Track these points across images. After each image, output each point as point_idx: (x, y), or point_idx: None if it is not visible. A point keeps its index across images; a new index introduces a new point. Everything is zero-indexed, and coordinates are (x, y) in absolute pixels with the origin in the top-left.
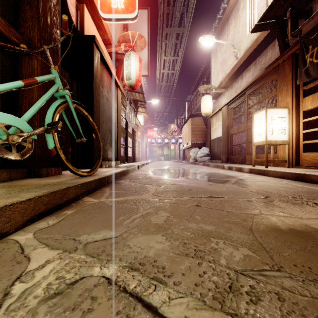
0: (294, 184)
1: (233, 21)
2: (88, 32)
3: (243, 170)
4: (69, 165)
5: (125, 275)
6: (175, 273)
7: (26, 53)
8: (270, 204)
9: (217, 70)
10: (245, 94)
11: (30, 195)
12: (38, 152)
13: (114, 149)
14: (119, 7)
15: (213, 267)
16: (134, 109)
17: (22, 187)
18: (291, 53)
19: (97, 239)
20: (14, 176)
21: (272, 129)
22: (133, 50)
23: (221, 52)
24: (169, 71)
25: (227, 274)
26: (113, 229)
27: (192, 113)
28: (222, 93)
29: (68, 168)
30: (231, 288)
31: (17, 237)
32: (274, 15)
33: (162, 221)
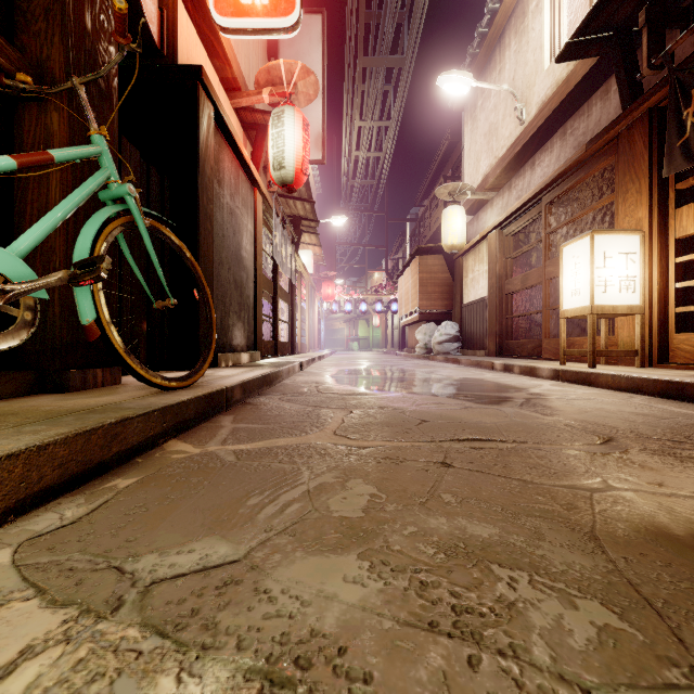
0: (664, 407)
1: (512, 40)
2: (186, 58)
3: (539, 373)
4: (134, 362)
5: None
6: None
7: (31, 96)
8: (622, 461)
9: (476, 150)
10: (541, 203)
11: (15, 443)
12: (60, 333)
13: (247, 325)
14: (257, 3)
15: (516, 673)
16: (292, 236)
17: (8, 418)
18: (648, 107)
19: (181, 570)
20: (1, 390)
21: (604, 281)
22: (291, 104)
23: (486, 111)
24: (370, 154)
25: None
26: (230, 535)
27: (421, 246)
28: (489, 202)
29: (132, 370)
30: None
31: None
32: (608, 20)
33: (359, 511)
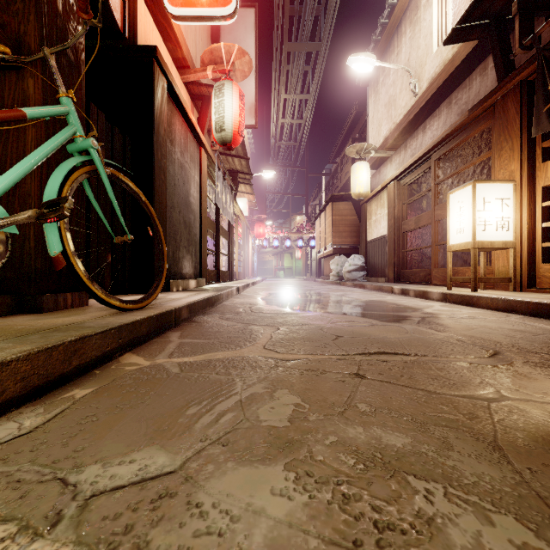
0: (537, 324)
1: (408, 29)
2: (144, 41)
3: (430, 296)
4: (96, 288)
5: None
6: None
7: (10, 65)
8: (510, 373)
9: (378, 117)
10: (431, 159)
11: None
12: (35, 263)
13: (194, 257)
14: None
15: None
16: (231, 186)
17: None
18: (519, 80)
19: (121, 482)
20: None
21: (484, 221)
22: (229, 79)
23: (387, 86)
24: (293, 121)
25: None
26: (168, 445)
27: (334, 194)
28: (388, 158)
29: (94, 294)
30: None
31: None
32: (487, 10)
33: (285, 421)
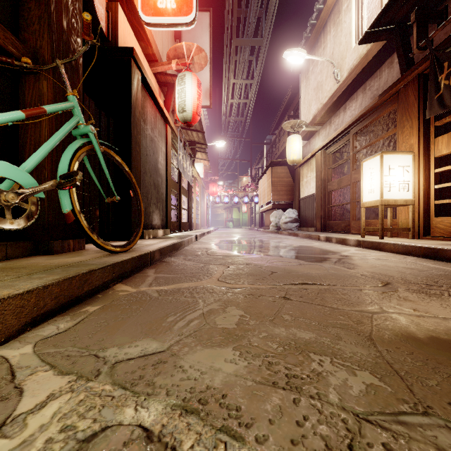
0: (425, 264)
1: (332, 29)
2: (123, 42)
3: (348, 243)
4: (94, 236)
5: (176, 422)
6: (257, 418)
7: (30, 71)
8: (393, 296)
9: (309, 99)
10: (350, 133)
11: (30, 284)
12: (48, 218)
13: (162, 212)
14: (169, 7)
15: (319, 406)
16: (190, 154)
17: (21, 270)
18: (417, 73)
19: (132, 356)
20: (12, 253)
21: (389, 184)
22: (189, 70)
23: (315, 74)
24: (240, 101)
25: (343, 421)
26: (158, 337)
27: (273, 160)
28: (317, 132)
29: (93, 240)
30: (353, 449)
31: (7, 352)
32: (392, 18)
33: (233, 325)
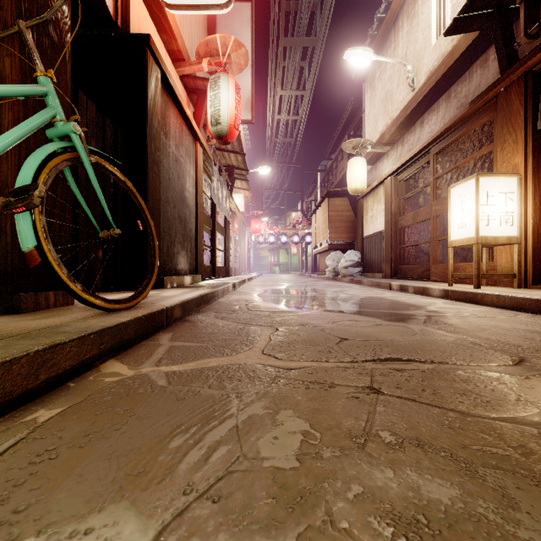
0: None
1: (405, 23)
2: (138, 30)
3: (430, 293)
4: (77, 287)
5: None
6: None
7: None
8: None
9: (375, 113)
10: (429, 154)
11: None
12: (12, 259)
13: (190, 253)
14: None
15: None
16: (227, 182)
17: None
18: (524, 71)
19: None
20: None
21: (487, 216)
22: (225, 71)
23: (383, 81)
24: (289, 117)
25: None
26: (141, 500)
27: (330, 190)
28: (385, 154)
29: (74, 293)
30: None
31: None
32: None
33: (293, 459)
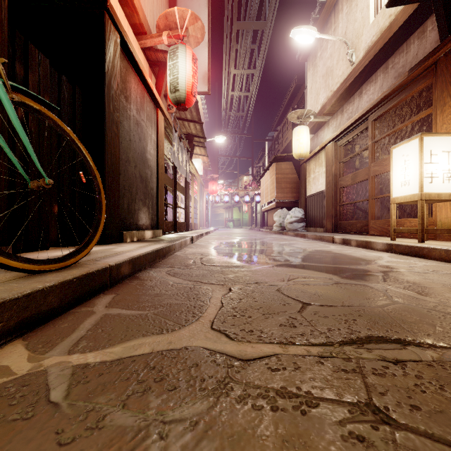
0: None
1: (344, 6)
2: None
3: (373, 246)
4: None
5: None
6: None
7: None
8: None
9: (316, 87)
10: (368, 120)
11: None
12: None
13: (151, 210)
14: None
15: None
16: (187, 148)
17: None
18: None
19: None
20: None
21: (431, 174)
22: (183, 43)
23: (324, 59)
24: (241, 94)
25: None
26: None
27: (277, 155)
28: (326, 123)
29: None
30: None
31: None
32: None
33: None
